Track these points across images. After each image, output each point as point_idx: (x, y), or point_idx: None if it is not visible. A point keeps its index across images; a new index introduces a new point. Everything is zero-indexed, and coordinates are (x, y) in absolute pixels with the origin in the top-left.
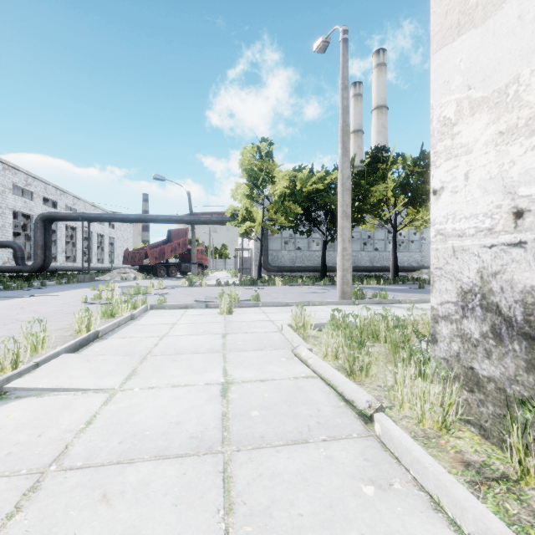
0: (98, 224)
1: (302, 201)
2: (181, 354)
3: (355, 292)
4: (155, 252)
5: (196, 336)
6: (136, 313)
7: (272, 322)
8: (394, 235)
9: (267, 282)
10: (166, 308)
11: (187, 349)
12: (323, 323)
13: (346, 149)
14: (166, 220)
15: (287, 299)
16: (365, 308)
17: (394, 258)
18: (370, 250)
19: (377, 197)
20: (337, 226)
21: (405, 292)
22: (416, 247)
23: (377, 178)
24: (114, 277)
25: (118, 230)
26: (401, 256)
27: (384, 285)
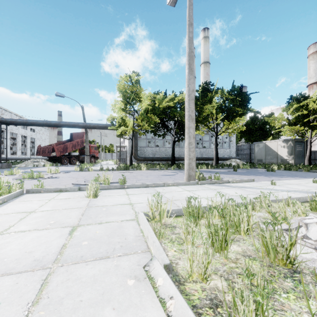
0: (22, 128)
1: (159, 114)
2: None
3: (198, 175)
4: (60, 148)
5: (38, 232)
6: None
7: (131, 205)
8: (216, 138)
9: (136, 167)
10: (42, 191)
11: (4, 262)
12: (179, 208)
13: (191, 69)
14: (66, 125)
15: (148, 181)
16: (207, 188)
17: (216, 152)
18: (201, 147)
19: (207, 113)
20: (182, 131)
21: (227, 174)
22: (227, 146)
23: (207, 101)
24: (28, 165)
25: (37, 133)
26: (219, 151)
27: (211, 169)
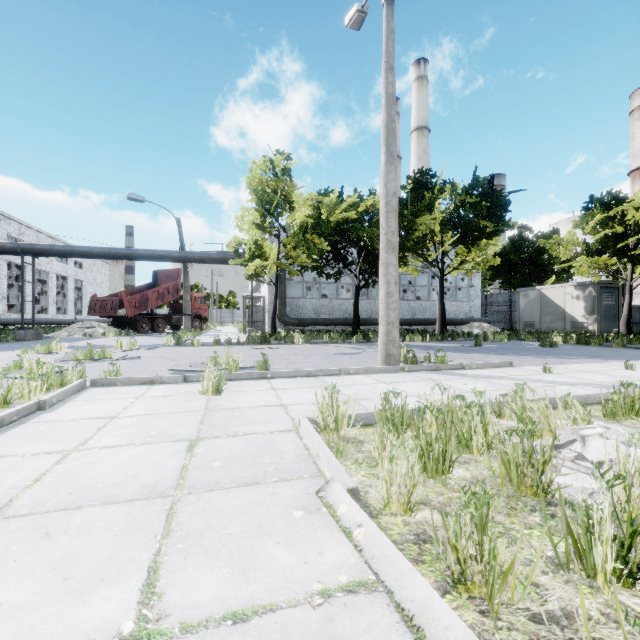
0: (58, 262)
1: (329, 235)
2: (75, 510)
3: (404, 355)
4: (134, 300)
5: (137, 448)
6: (52, 397)
7: (283, 408)
8: (442, 280)
9: (284, 339)
10: (118, 383)
11: (100, 488)
12: (369, 412)
13: (392, 154)
14: (147, 256)
15: (309, 365)
16: (421, 378)
17: (442, 309)
18: (411, 299)
19: (423, 231)
20: (373, 267)
21: (462, 352)
22: (464, 296)
23: (422, 208)
24: (74, 334)
25: (88, 270)
26: (447, 306)
27: (431, 342)
